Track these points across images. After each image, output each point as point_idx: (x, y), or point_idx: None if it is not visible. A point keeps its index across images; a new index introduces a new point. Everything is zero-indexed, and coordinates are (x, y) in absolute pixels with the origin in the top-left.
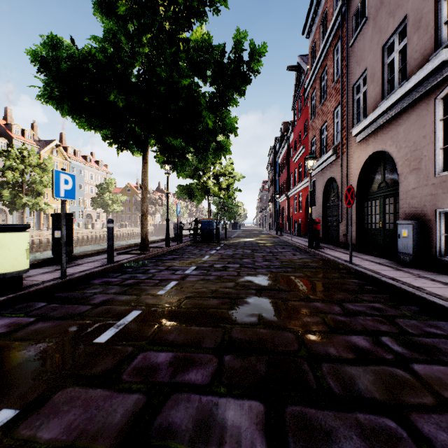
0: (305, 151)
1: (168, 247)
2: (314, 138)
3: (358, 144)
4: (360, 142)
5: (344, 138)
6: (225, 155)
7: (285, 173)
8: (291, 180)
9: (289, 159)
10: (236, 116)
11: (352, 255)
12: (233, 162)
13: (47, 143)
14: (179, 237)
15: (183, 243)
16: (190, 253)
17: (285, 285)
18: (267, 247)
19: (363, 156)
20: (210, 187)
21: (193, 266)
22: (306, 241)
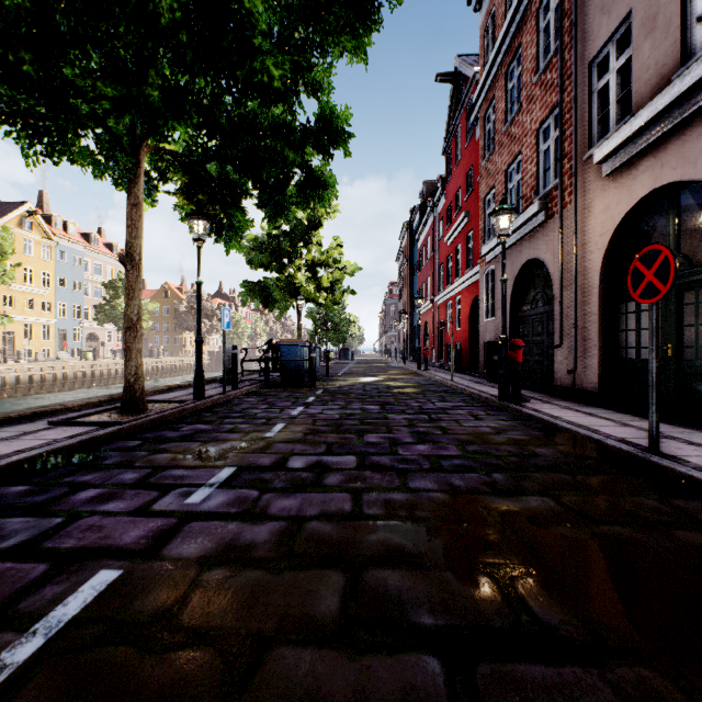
0: (469, 221)
1: (199, 400)
2: (491, 191)
3: (606, 180)
4: (613, 174)
5: (565, 175)
6: (323, 199)
7: (429, 264)
8: (441, 276)
9: (437, 241)
10: (347, 107)
11: (614, 421)
12: (342, 242)
13: (12, 206)
14: (231, 377)
15: (238, 388)
16: (243, 416)
17: (543, 586)
18: (409, 397)
19: (621, 203)
20: (300, 284)
21: (228, 465)
22: (480, 383)
